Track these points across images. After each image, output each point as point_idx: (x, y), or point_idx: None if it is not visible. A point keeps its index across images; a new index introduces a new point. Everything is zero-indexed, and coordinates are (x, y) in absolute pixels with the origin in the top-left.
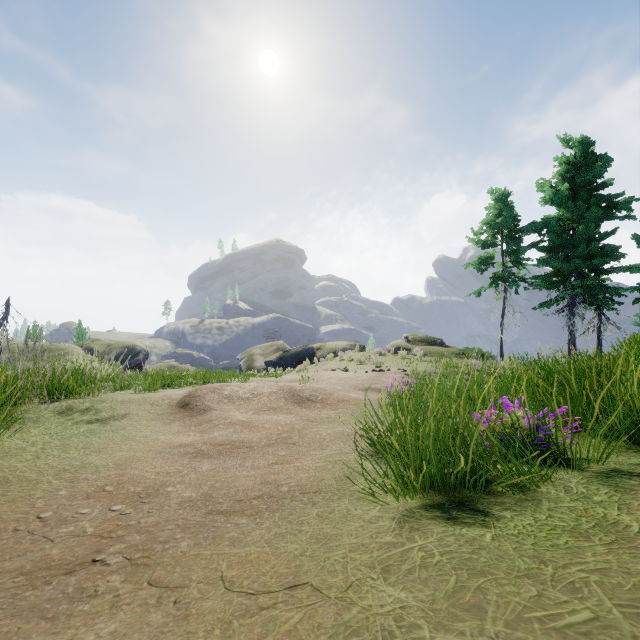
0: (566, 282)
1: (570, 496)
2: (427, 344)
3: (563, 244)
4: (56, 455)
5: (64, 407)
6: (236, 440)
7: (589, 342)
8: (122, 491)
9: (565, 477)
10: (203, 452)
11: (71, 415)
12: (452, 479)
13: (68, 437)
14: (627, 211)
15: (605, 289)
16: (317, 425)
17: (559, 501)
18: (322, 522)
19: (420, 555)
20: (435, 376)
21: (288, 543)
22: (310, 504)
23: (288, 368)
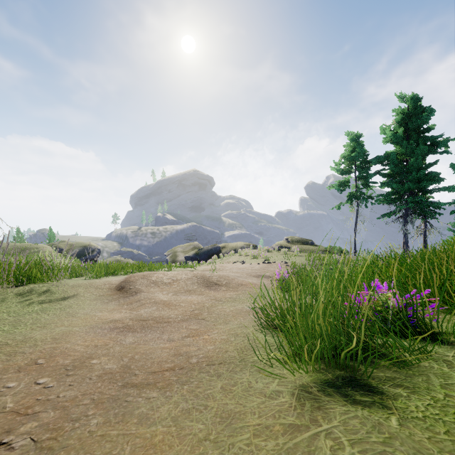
0: (401, 199)
1: (454, 371)
2: (302, 244)
3: (399, 171)
4: (6, 330)
5: (26, 290)
6: (157, 316)
7: (418, 242)
8: (52, 364)
9: (439, 351)
10: (129, 327)
11: (30, 296)
12: (343, 354)
13: (22, 314)
14: (445, 148)
15: (430, 204)
16: (222, 303)
17: (447, 377)
18: (226, 396)
19: (328, 444)
20: (308, 266)
21: (193, 422)
22: (215, 376)
23: (201, 261)
